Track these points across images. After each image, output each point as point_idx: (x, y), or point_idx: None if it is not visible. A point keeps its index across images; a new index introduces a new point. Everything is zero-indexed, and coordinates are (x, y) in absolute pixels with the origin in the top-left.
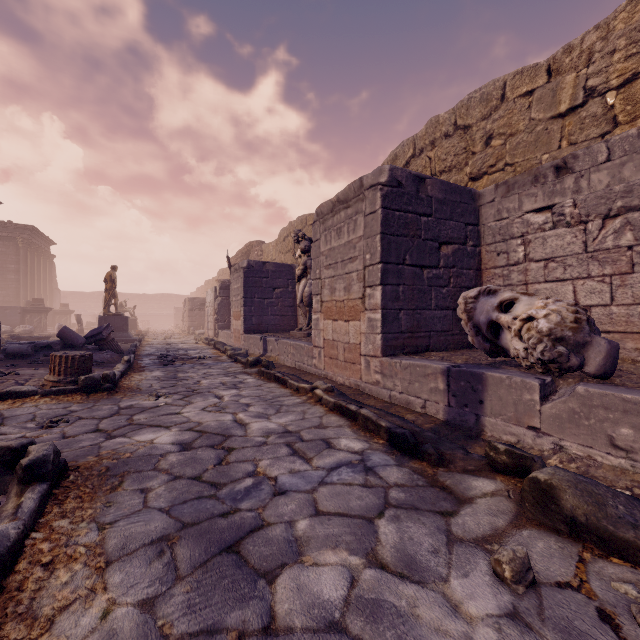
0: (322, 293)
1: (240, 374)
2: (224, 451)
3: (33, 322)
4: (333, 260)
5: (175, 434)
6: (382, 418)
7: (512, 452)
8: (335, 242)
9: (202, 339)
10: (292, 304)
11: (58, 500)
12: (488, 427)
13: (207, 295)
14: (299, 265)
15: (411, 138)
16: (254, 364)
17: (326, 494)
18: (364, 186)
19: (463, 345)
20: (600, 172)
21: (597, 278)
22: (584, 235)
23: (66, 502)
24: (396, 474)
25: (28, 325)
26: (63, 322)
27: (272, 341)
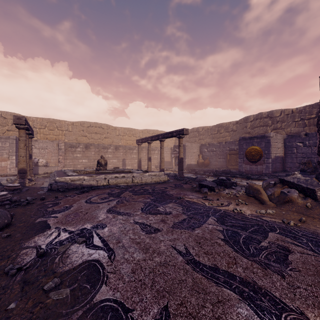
0: None
1: None
2: None
3: None
4: None
5: None
6: None
7: (47, 172)
8: None
9: None
10: None
11: None
12: (39, 172)
13: None
14: None
15: None
16: None
17: None
18: (10, 138)
19: None
20: (41, 143)
21: (41, 156)
22: (39, 150)
23: None
24: None
25: None
26: None
27: None
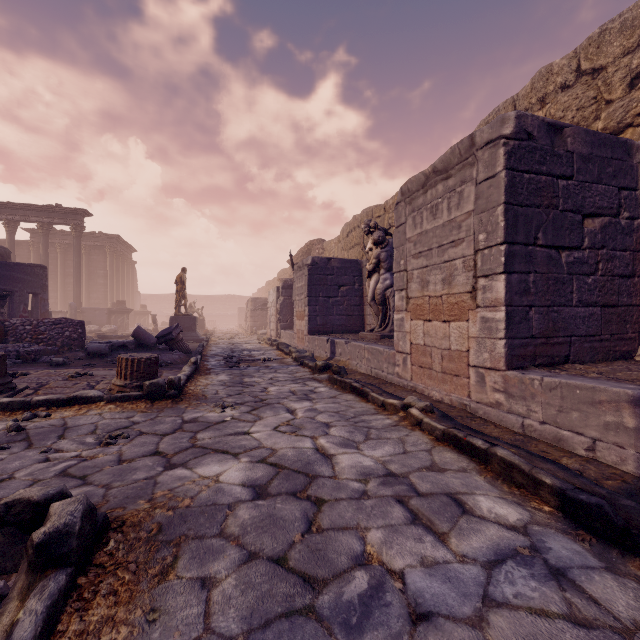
0: (408, 288)
1: (309, 381)
2: (311, 504)
3: (117, 322)
4: (425, 246)
5: (245, 468)
6: (538, 468)
7: None
8: (428, 224)
9: (265, 339)
10: (358, 303)
11: (82, 600)
12: None
13: (269, 295)
14: (369, 259)
15: (510, 100)
16: (323, 369)
17: (510, 636)
18: (476, 145)
19: (615, 355)
20: None
21: None
22: None
23: (92, 604)
24: (620, 595)
25: (113, 325)
26: (142, 322)
27: (341, 343)
